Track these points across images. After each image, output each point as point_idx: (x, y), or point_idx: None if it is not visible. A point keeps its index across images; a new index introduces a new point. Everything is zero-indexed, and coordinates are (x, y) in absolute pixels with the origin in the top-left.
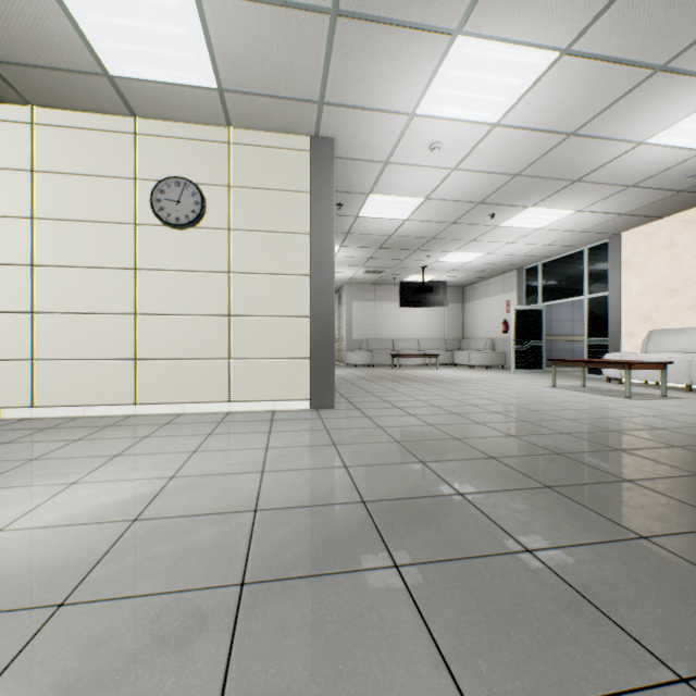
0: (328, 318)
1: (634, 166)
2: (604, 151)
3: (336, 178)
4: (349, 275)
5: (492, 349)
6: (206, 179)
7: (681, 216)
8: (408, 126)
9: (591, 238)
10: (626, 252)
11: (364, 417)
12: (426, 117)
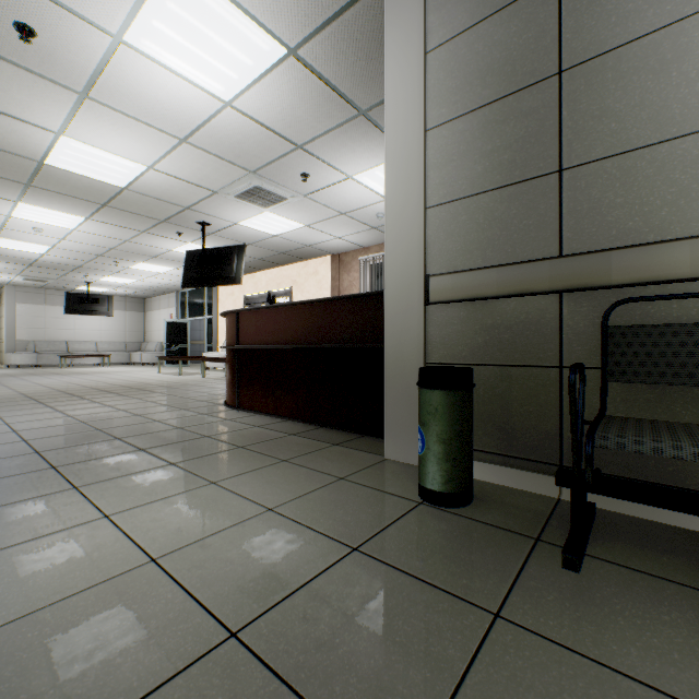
0: None
1: (181, 257)
2: (155, 249)
3: None
4: (7, 279)
5: (161, 350)
6: None
7: None
8: (10, 219)
9: None
10: (220, 293)
11: None
12: (22, 219)
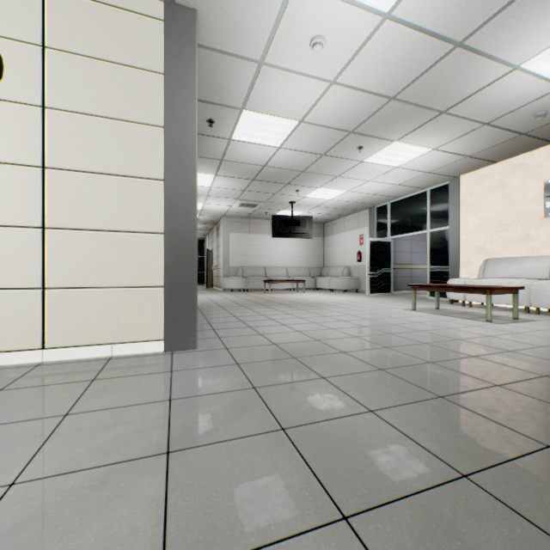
0: (189, 235)
1: (498, 99)
2: (480, 75)
3: (204, 82)
4: (226, 208)
5: (348, 275)
6: (2, 29)
7: (512, 161)
8: (288, 2)
9: (434, 180)
10: (464, 193)
11: (233, 364)
12: None
